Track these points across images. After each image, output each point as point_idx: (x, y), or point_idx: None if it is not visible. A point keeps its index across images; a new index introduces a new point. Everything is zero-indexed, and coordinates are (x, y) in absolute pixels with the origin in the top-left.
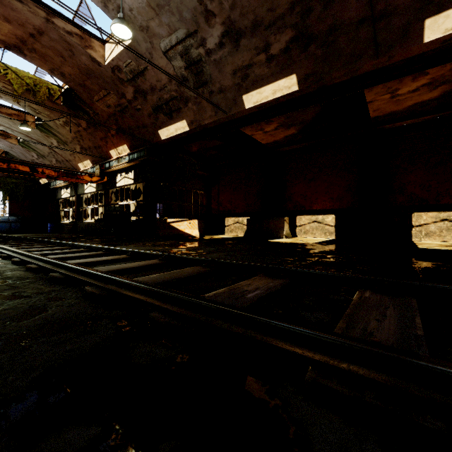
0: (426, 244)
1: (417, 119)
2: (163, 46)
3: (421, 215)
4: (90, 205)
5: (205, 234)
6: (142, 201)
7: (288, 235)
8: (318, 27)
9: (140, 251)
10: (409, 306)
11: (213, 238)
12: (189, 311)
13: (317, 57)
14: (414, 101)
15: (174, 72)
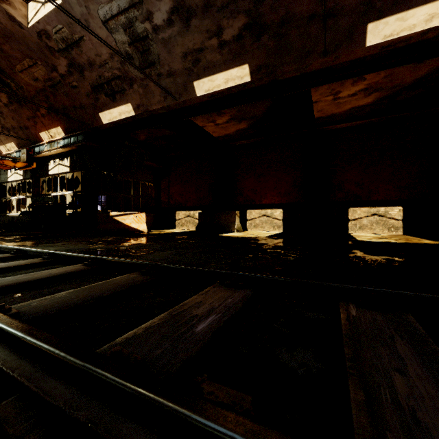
0: (363, 237)
1: (353, 122)
2: (102, 14)
3: (356, 210)
4: (18, 195)
5: (155, 228)
6: (80, 192)
7: (239, 229)
8: (271, 17)
9: (61, 253)
10: (415, 332)
11: (162, 232)
12: (79, 395)
13: (269, 49)
14: (352, 105)
15: (117, 47)
